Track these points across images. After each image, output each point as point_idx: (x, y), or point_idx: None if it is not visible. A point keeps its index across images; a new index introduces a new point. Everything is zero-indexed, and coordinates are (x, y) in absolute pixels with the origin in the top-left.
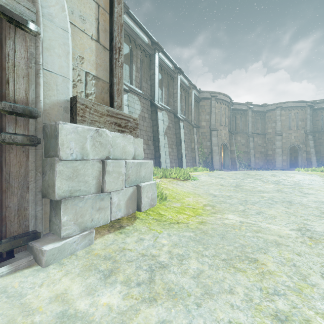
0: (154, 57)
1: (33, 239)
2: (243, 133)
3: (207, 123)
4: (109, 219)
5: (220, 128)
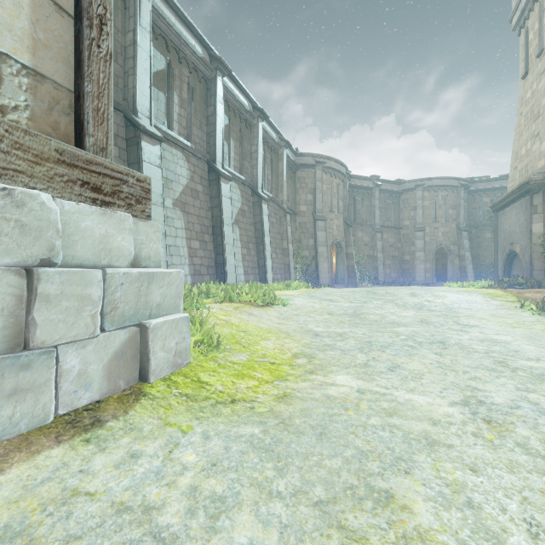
0: (215, 84)
1: None
2: (367, 226)
3: (310, 207)
4: (51, 414)
5: (330, 216)
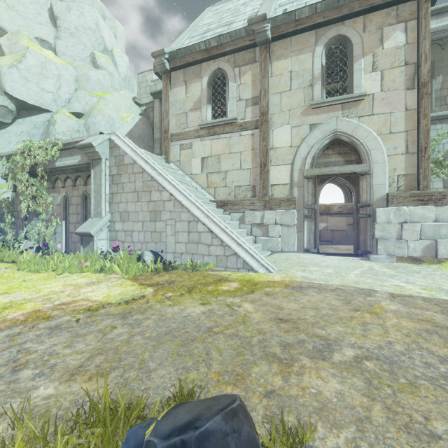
0: None
1: (368, 253)
2: None
3: None
4: (406, 255)
5: None
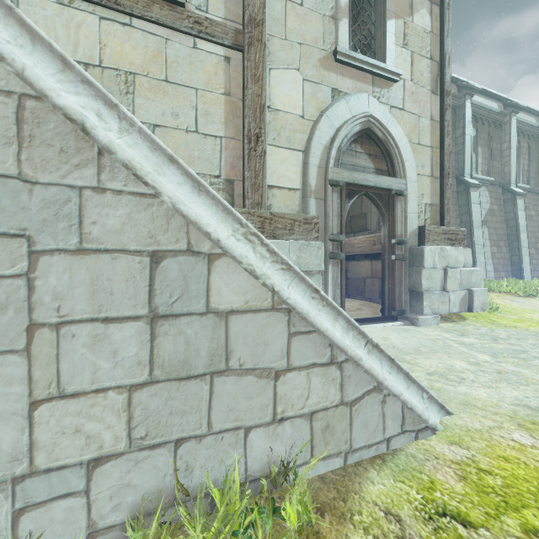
0: (463, 109)
1: (405, 313)
2: None
3: None
4: (448, 312)
5: None
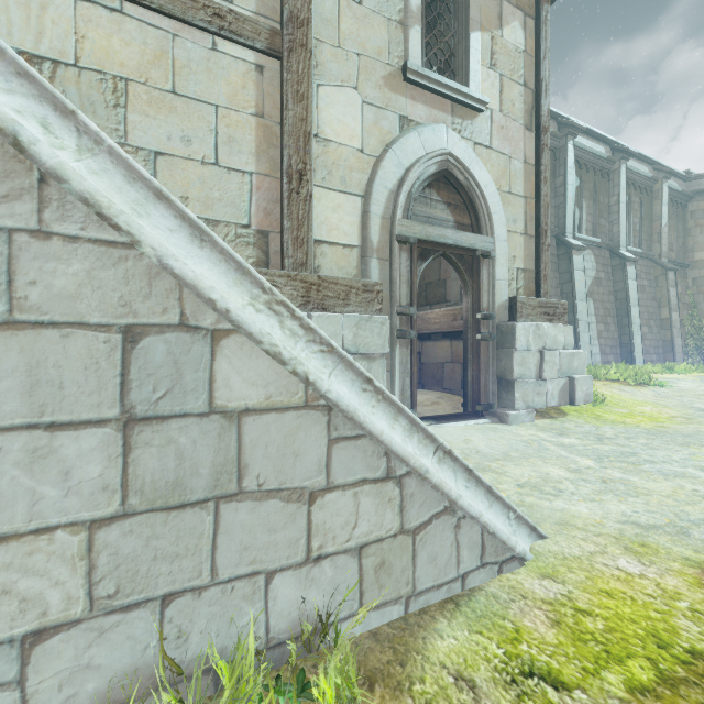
0: (564, 151)
1: (492, 408)
2: None
3: None
4: (545, 405)
5: None
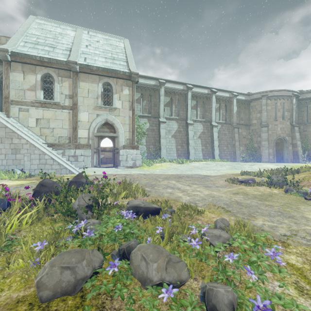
0: (187, 95)
1: (118, 166)
2: None
3: (258, 120)
4: (128, 166)
5: (274, 123)
